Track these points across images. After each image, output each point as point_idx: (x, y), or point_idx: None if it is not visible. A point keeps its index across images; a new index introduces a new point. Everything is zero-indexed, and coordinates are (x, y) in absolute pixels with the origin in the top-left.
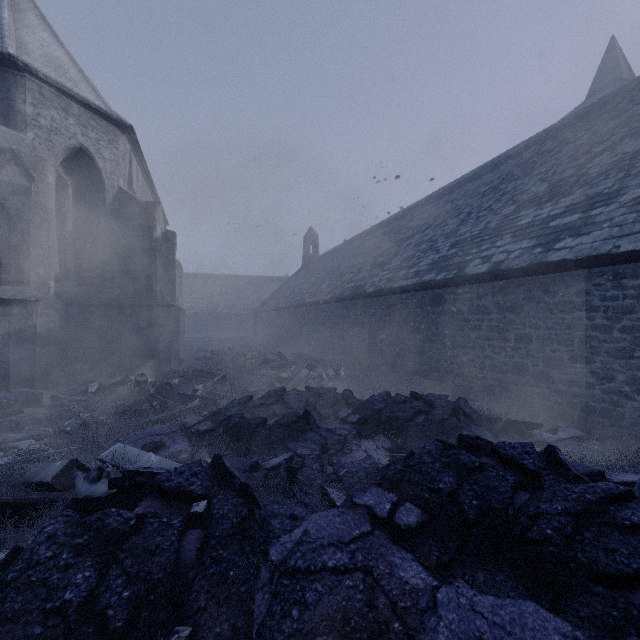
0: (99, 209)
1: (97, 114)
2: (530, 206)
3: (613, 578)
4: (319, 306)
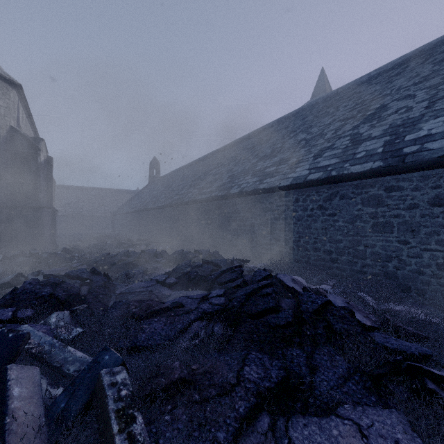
0: None
1: None
2: (262, 160)
3: (223, 283)
4: (157, 210)
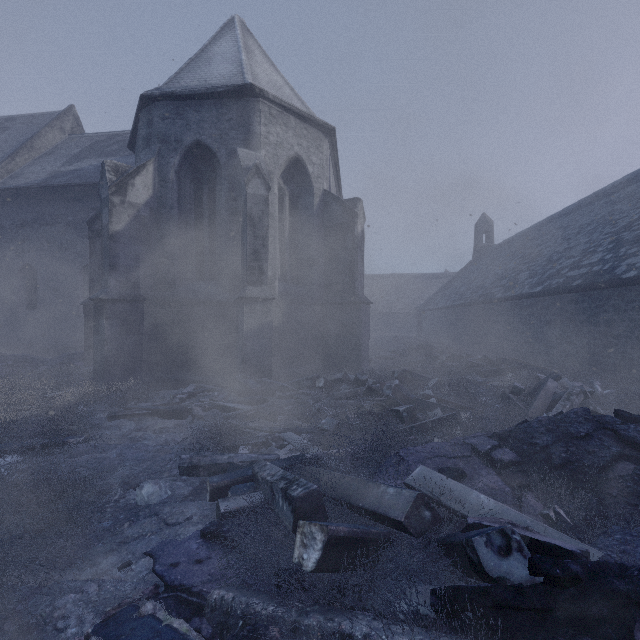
0: (308, 213)
1: (308, 123)
2: None
3: None
4: (520, 301)
